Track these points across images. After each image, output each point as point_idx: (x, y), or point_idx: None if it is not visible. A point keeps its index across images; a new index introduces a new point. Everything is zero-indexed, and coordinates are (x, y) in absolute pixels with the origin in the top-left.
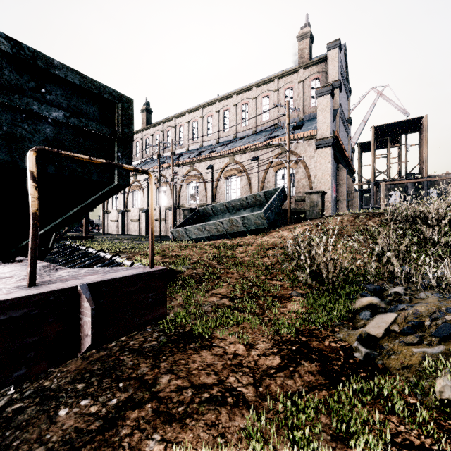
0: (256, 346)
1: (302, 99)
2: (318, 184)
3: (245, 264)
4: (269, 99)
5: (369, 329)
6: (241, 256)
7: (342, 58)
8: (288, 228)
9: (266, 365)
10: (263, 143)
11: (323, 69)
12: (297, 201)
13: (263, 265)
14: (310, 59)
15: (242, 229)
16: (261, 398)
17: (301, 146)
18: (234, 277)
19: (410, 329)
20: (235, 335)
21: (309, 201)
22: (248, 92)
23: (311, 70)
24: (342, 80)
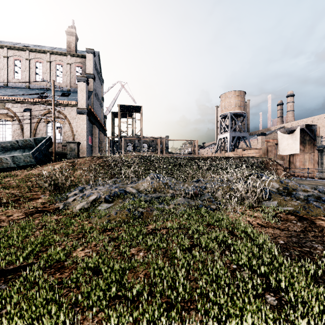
0: (13, 215)
1: (70, 76)
2: (79, 137)
3: (12, 187)
4: (42, 65)
5: (68, 200)
6: (9, 183)
7: (97, 60)
8: (52, 164)
9: (17, 218)
10: (35, 100)
11: (84, 62)
12: (64, 146)
13: (26, 186)
14: (75, 51)
15: (12, 165)
16: (12, 224)
17: (67, 109)
18: (1, 194)
19: (81, 197)
20: (1, 215)
21: (69, 147)
22: (21, 52)
23: (76, 59)
24: (97, 73)
